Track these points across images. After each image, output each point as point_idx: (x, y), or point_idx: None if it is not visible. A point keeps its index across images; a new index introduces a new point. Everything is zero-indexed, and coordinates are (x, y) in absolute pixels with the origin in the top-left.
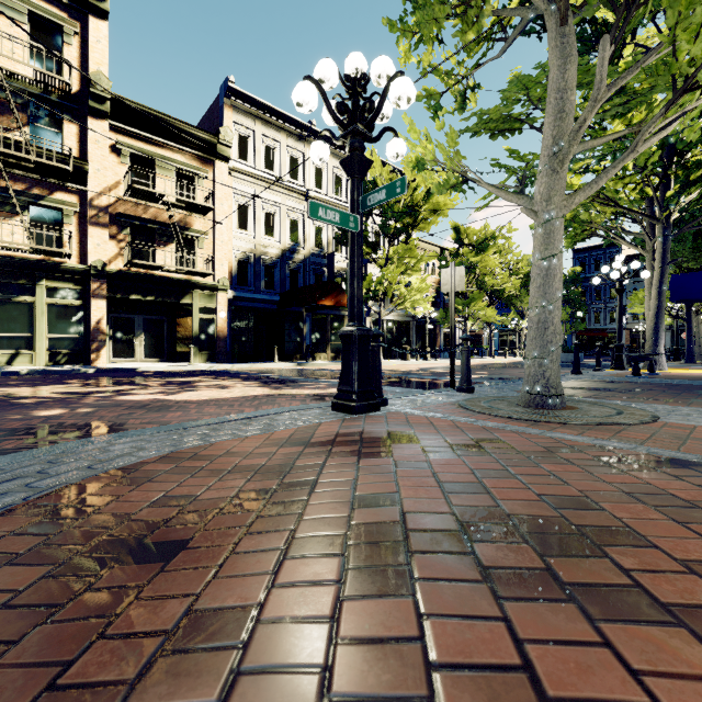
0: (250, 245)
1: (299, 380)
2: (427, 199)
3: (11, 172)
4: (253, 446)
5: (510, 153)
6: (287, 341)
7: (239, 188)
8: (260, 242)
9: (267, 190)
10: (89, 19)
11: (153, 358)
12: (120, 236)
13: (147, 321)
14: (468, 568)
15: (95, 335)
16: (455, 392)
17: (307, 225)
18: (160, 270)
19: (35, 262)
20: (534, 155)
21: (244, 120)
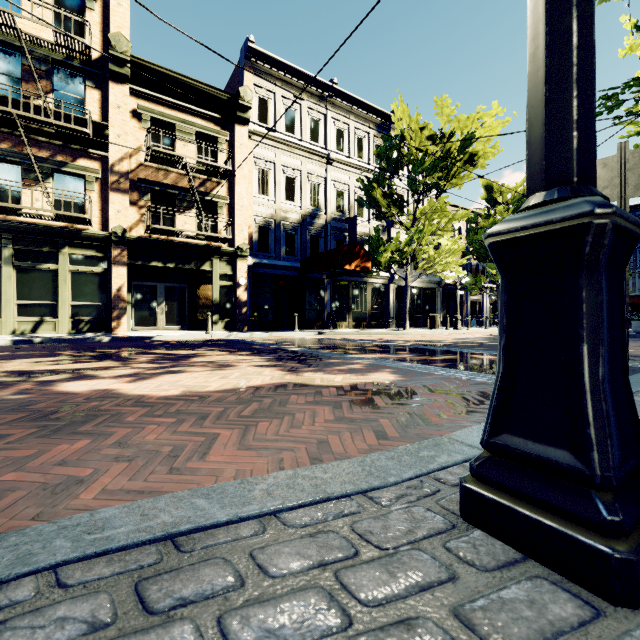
0: (270, 210)
1: (323, 354)
2: (463, 147)
3: (35, 140)
4: None
5: None
6: (308, 309)
7: (259, 152)
8: (280, 207)
9: (287, 153)
10: None
11: (174, 326)
12: (141, 202)
13: (169, 289)
14: None
15: (116, 302)
16: None
17: (328, 189)
18: (180, 236)
19: (57, 229)
20: None
21: (264, 82)
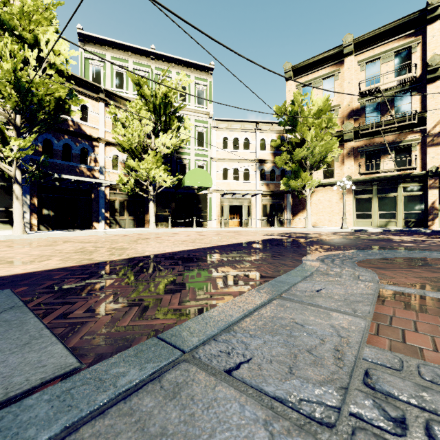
0: None
1: None
2: None
3: (386, 135)
4: None
5: None
6: None
7: None
8: None
9: None
10: (426, 28)
11: None
12: None
13: None
14: None
15: (431, 210)
16: None
17: None
18: None
19: (397, 176)
20: None
21: None
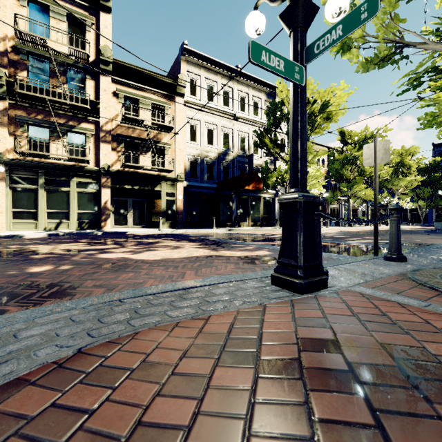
0: (198, 151)
1: (231, 242)
2: (322, 109)
3: (57, 112)
4: (182, 345)
5: (440, 24)
6: (222, 214)
7: (191, 114)
8: (204, 149)
9: (208, 114)
10: (100, 14)
11: (138, 225)
12: (118, 148)
13: (134, 202)
14: None
15: (104, 210)
16: (383, 260)
17: (235, 136)
18: (142, 169)
19: (70, 166)
20: None
21: (193, 69)
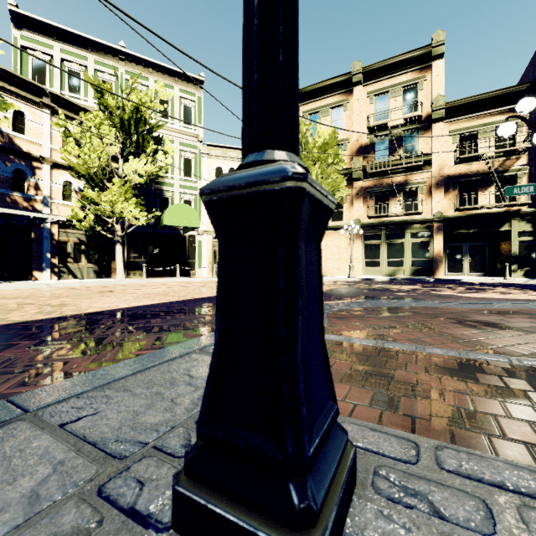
0: None
1: None
2: None
3: (394, 176)
4: (464, 311)
5: None
6: None
7: None
8: None
9: None
10: (432, 66)
11: (476, 273)
12: (451, 192)
13: (471, 247)
14: (460, 324)
15: (435, 258)
16: None
17: None
18: (481, 208)
19: (404, 220)
20: None
21: None
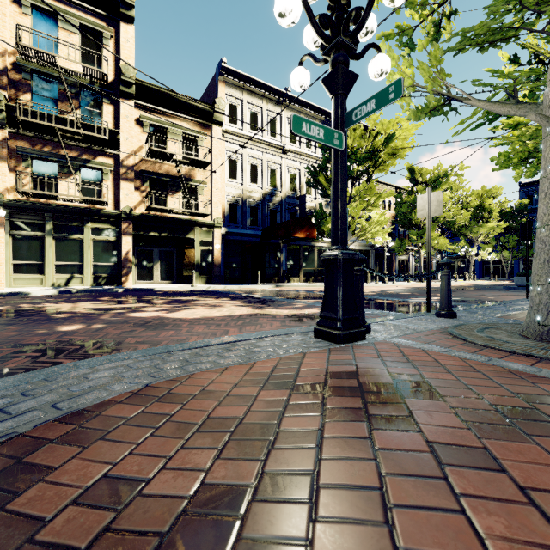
0: (239, 191)
1: (278, 300)
2: (386, 144)
3: (68, 144)
4: (233, 381)
5: (492, 73)
6: (268, 267)
7: (230, 146)
8: (246, 189)
9: (251, 146)
10: (120, 25)
11: (166, 280)
12: (142, 187)
13: (162, 252)
14: None
15: (125, 263)
16: (434, 316)
17: (283, 173)
18: (171, 213)
19: (84, 209)
20: (521, 71)
21: (233, 92)
